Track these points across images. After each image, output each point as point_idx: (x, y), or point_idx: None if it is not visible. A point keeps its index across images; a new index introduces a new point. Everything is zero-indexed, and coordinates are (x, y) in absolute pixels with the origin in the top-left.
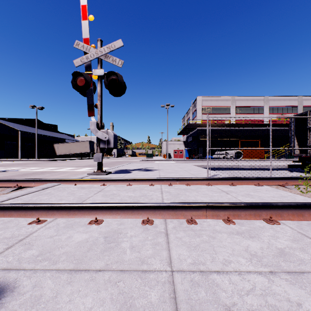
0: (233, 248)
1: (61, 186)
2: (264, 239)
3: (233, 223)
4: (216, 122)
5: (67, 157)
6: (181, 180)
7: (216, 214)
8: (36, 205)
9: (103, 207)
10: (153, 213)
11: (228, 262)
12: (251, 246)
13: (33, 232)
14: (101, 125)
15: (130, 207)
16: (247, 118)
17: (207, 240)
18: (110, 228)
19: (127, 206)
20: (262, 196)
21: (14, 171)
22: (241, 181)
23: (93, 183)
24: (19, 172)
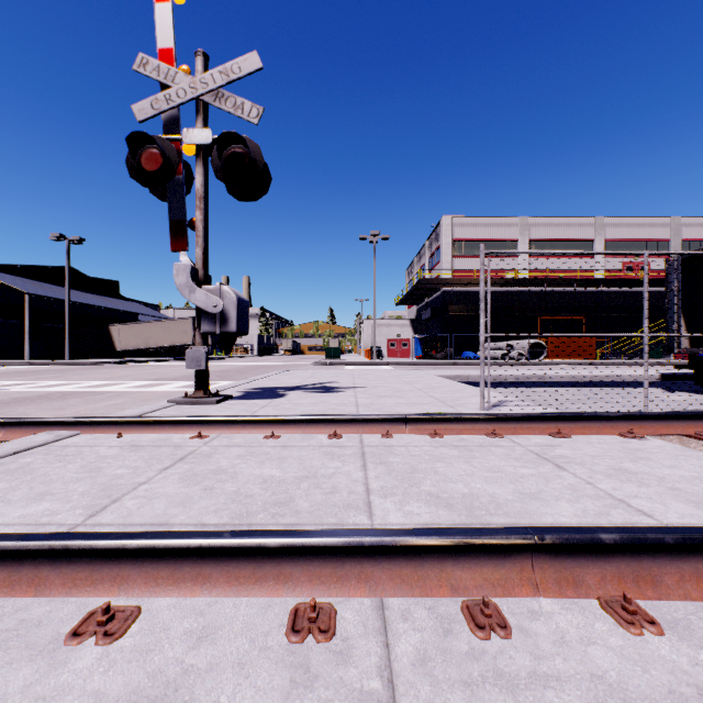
0: None
1: (76, 442)
2: None
3: (653, 628)
4: (485, 276)
5: (142, 355)
6: (417, 420)
7: (571, 574)
8: None
9: (145, 553)
10: (336, 571)
11: None
12: None
13: None
14: (205, 274)
15: (250, 552)
16: (556, 266)
17: None
18: (148, 667)
19: (235, 548)
20: (666, 476)
21: None
22: (581, 423)
23: (170, 432)
24: (5, 395)
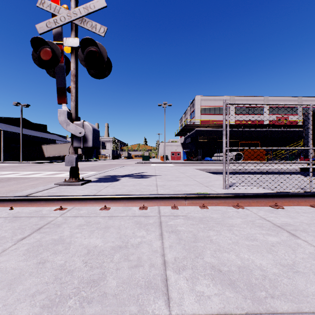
0: None
1: None
2: None
3: None
4: (215, 123)
5: (58, 159)
6: (192, 197)
7: None
8: None
9: None
10: None
11: None
12: None
13: None
14: (75, 116)
15: None
16: (247, 119)
17: None
18: None
19: None
20: None
21: None
22: (287, 199)
23: (44, 205)
24: None
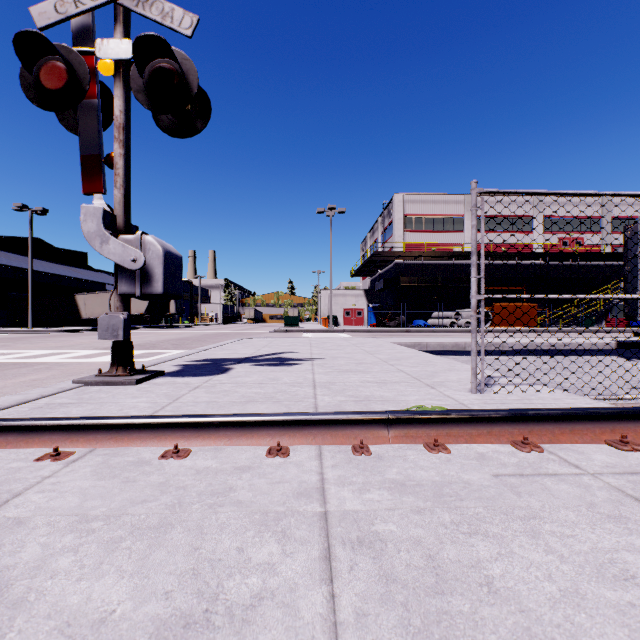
0: None
1: None
2: None
3: None
4: (434, 249)
5: None
6: (405, 421)
7: None
8: None
9: None
10: None
11: None
12: None
13: None
14: (125, 223)
15: None
16: (499, 241)
17: None
18: None
19: None
20: None
21: None
22: None
23: (15, 445)
24: None
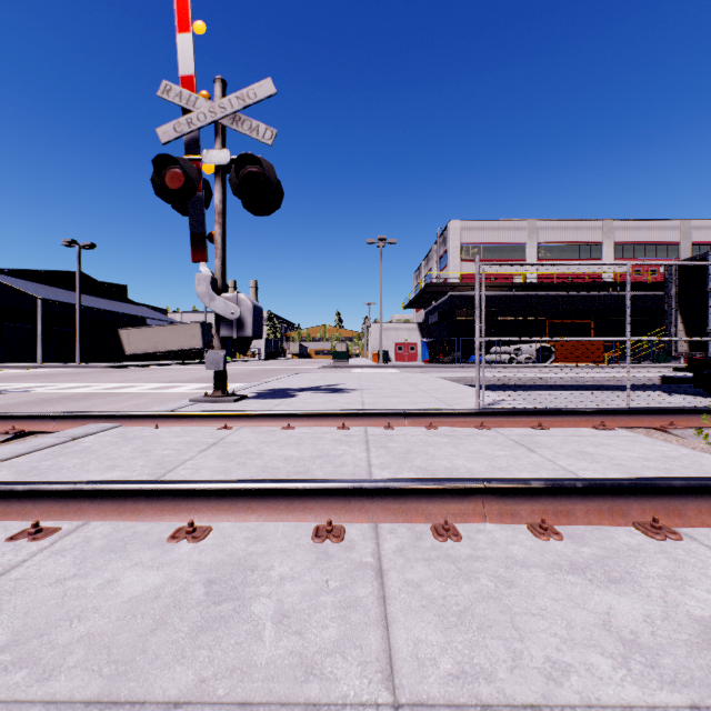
0: (568, 619)
1: (120, 432)
2: (650, 587)
3: (556, 536)
4: (493, 280)
5: (150, 359)
6: (415, 415)
7: (510, 509)
8: (35, 488)
9: (211, 493)
10: (345, 506)
11: (561, 671)
12: (618, 610)
13: (14, 565)
14: (223, 284)
15: (285, 492)
16: (564, 270)
17: (493, 591)
18: (225, 551)
19: (274, 489)
20: (617, 456)
21: (21, 393)
22: (560, 417)
23: (199, 424)
24: (31, 396)
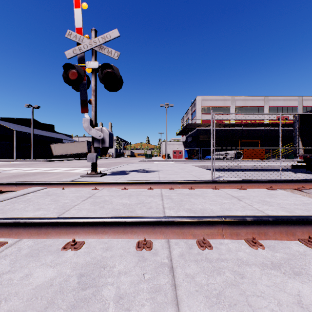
0: (278, 299)
1: (46, 191)
2: None
3: (261, 247)
4: (216, 122)
5: (64, 157)
6: (184, 183)
7: (235, 231)
8: None
9: (85, 224)
10: (152, 230)
11: None
12: (304, 293)
13: None
14: (95, 123)
15: (122, 223)
16: (247, 118)
17: (233, 280)
18: (90, 256)
19: (117, 222)
20: (281, 203)
21: (5, 173)
22: (251, 184)
23: (83, 187)
24: (9, 174)
